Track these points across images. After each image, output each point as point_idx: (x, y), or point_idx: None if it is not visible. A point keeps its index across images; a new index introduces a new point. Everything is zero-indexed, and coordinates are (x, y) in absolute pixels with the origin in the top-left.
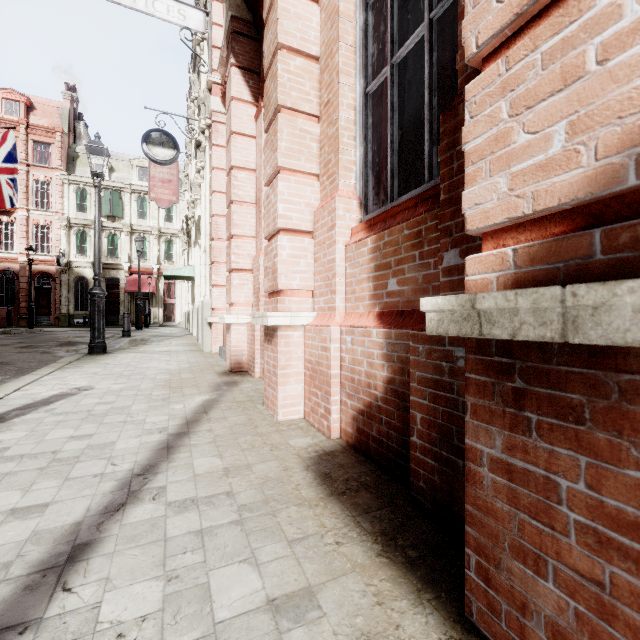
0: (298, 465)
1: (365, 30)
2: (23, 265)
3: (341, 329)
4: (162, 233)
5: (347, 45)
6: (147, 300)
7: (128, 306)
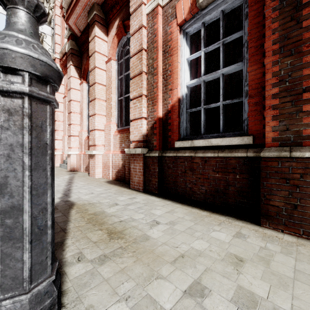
0: (103, 182)
1: (118, 85)
2: None
3: (112, 154)
4: None
5: (113, 87)
6: None
7: None
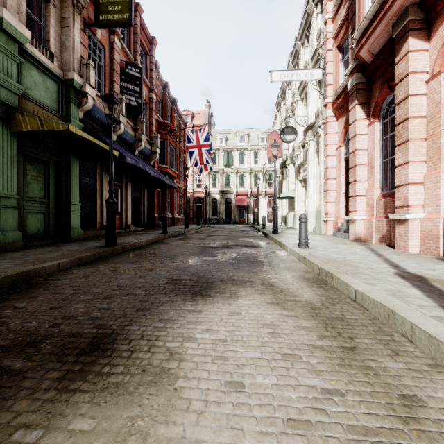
0: (432, 259)
1: None
2: (191, 194)
3: None
4: (252, 171)
5: None
6: (244, 210)
7: (235, 213)
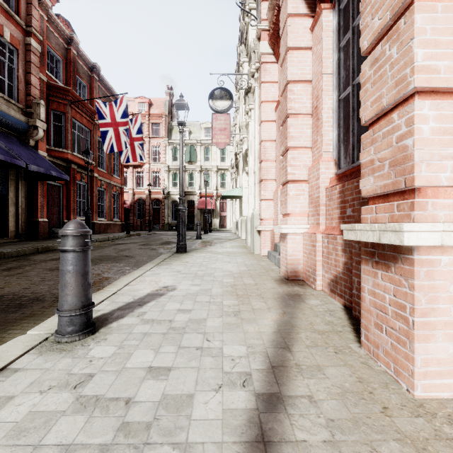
0: None
1: None
2: (147, 195)
3: None
4: (218, 169)
5: None
6: (210, 214)
7: (199, 218)
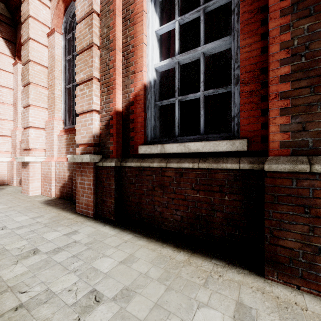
0: (38, 203)
1: (65, 67)
2: None
3: (55, 162)
4: None
5: (58, 70)
6: None
7: None
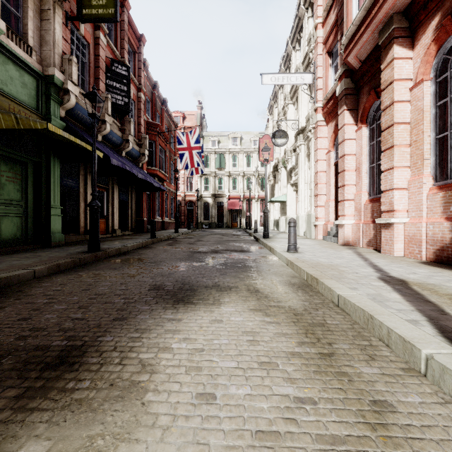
0: (415, 263)
1: (435, 115)
2: (182, 198)
3: (426, 223)
4: (245, 174)
5: (426, 121)
6: (237, 214)
7: (228, 217)
